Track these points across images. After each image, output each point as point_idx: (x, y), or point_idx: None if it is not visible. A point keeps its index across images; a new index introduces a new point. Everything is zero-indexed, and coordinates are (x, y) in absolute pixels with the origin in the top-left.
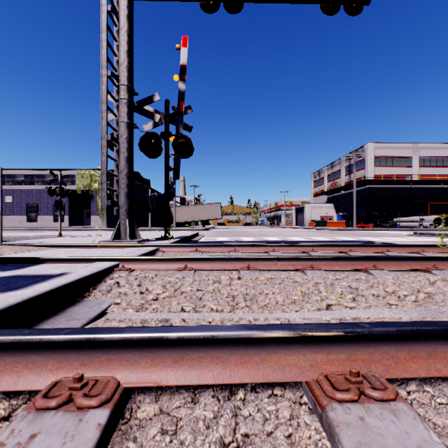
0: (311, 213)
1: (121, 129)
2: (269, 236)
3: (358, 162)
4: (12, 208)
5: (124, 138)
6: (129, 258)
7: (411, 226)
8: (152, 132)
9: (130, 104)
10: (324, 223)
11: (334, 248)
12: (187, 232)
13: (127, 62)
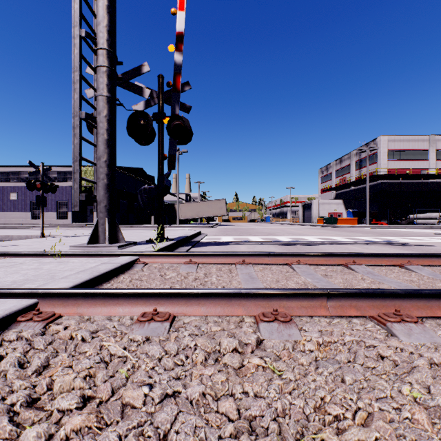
0: (319, 210)
1: (99, 105)
2: (279, 236)
3: (369, 156)
4: (17, 206)
5: (102, 115)
6: (54, 293)
7: (428, 223)
8: (141, 111)
9: (111, 73)
10: (334, 220)
11: (383, 258)
12: (189, 231)
13: (107, 20)
